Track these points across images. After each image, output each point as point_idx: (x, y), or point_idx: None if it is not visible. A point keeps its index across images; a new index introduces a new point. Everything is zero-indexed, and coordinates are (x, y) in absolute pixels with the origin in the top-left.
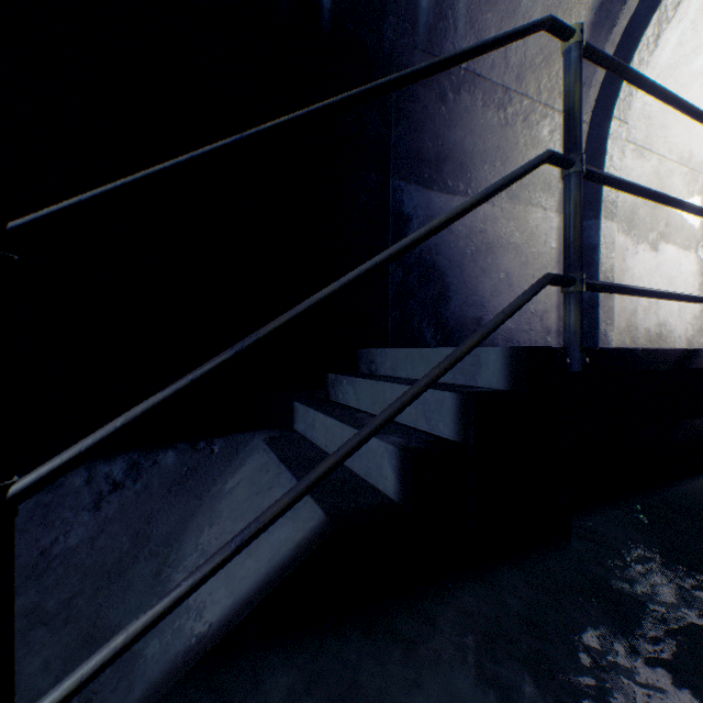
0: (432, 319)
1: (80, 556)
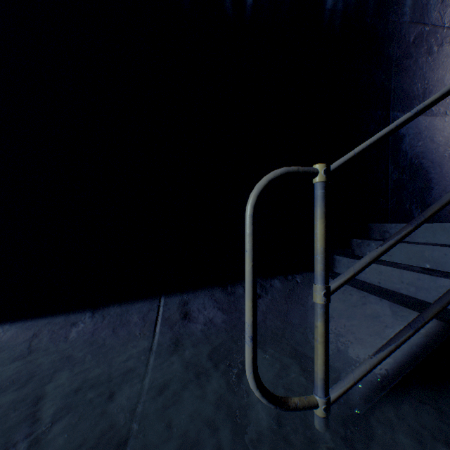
0: (418, 203)
1: (263, 328)
